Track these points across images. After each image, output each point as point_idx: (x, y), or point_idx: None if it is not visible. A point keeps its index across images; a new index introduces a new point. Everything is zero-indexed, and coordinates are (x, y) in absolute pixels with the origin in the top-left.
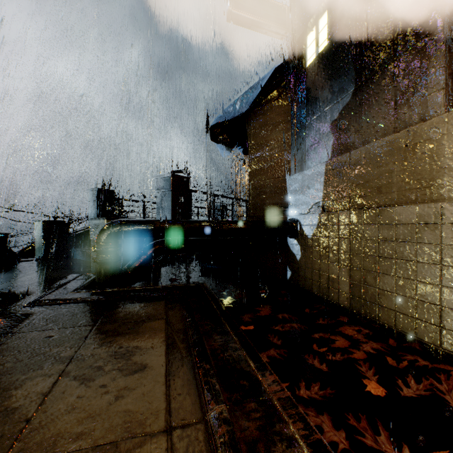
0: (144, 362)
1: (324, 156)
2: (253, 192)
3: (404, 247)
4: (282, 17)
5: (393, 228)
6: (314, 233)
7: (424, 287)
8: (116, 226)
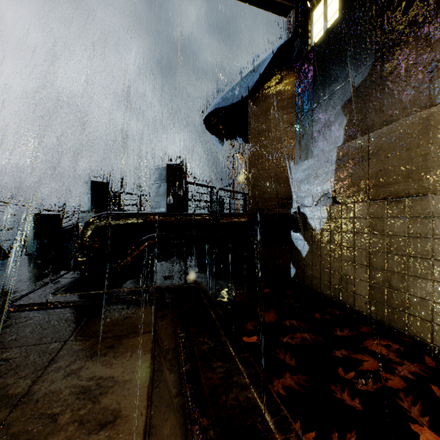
0: (116, 408)
1: (335, 141)
2: (253, 183)
3: None
4: None
5: (429, 222)
6: (323, 227)
7: None
8: (102, 220)
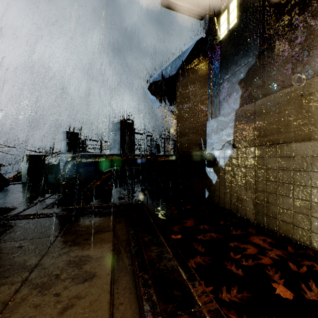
0: (93, 271)
1: (234, 105)
2: (180, 133)
3: (300, 175)
4: (202, 3)
5: (291, 160)
6: (226, 163)
7: (317, 206)
8: (77, 159)
